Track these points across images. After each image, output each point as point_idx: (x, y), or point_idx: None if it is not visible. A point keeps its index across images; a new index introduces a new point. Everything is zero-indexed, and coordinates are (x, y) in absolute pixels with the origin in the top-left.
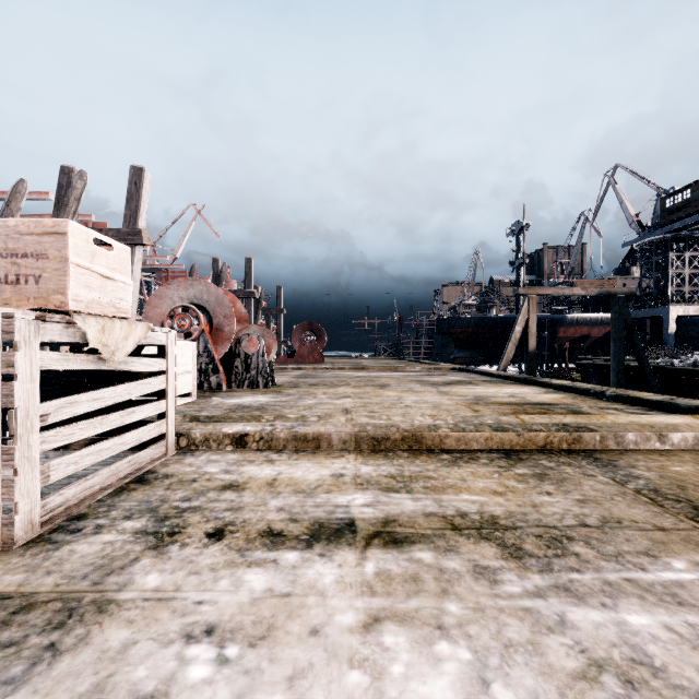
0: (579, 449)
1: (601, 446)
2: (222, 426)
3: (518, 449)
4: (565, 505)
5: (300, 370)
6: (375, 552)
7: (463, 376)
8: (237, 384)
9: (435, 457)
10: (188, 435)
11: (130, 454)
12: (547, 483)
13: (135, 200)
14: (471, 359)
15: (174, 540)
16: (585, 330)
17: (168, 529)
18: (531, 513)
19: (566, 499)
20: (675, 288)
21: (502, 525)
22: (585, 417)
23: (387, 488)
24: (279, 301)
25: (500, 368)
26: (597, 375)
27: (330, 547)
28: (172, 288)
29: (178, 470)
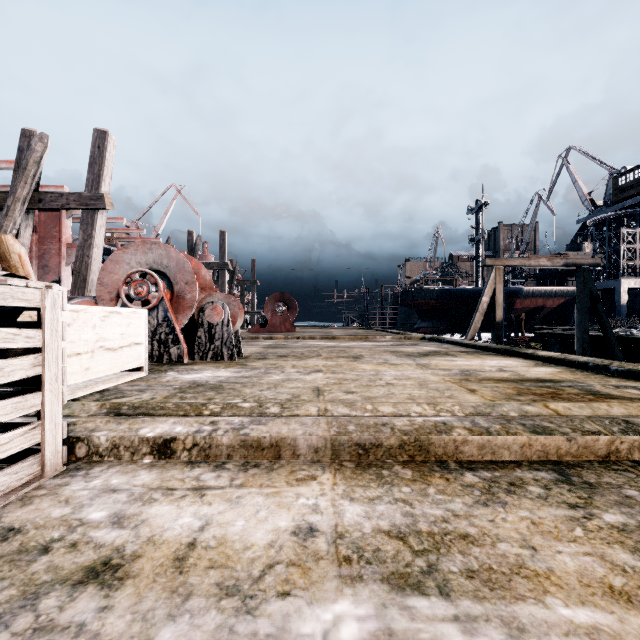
0: None
1: None
2: (141, 425)
3: (569, 461)
4: None
5: (271, 340)
6: None
7: (436, 346)
8: (200, 356)
9: (454, 479)
10: (88, 439)
11: None
12: None
13: (98, 164)
14: (433, 329)
15: None
16: (540, 301)
17: None
18: None
19: None
20: (627, 262)
21: None
22: (638, 407)
23: (398, 577)
24: (252, 274)
25: (468, 338)
26: (559, 344)
27: None
28: (129, 253)
29: (38, 514)
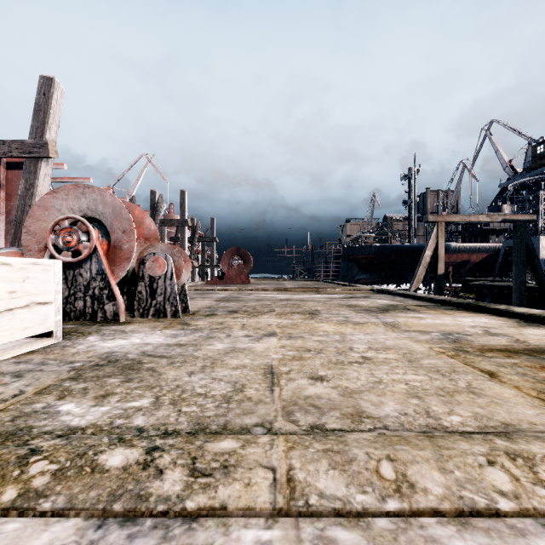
0: None
1: None
2: None
3: None
4: None
5: (226, 292)
6: None
7: (389, 299)
8: (140, 313)
9: None
10: None
11: None
12: None
13: (43, 111)
14: (371, 280)
15: None
16: (466, 256)
17: None
18: None
19: None
20: (544, 221)
21: None
22: None
23: None
24: (212, 231)
25: (412, 289)
26: (491, 294)
27: None
28: (59, 197)
29: None
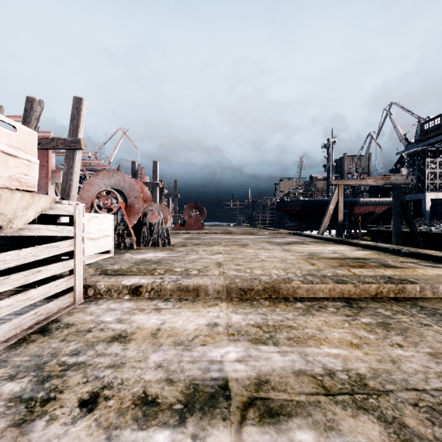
0: (403, 297)
1: (420, 295)
2: (122, 279)
3: (355, 297)
4: (421, 360)
5: (188, 234)
6: (251, 431)
7: (297, 238)
8: (144, 244)
9: (291, 305)
10: (94, 286)
11: (45, 303)
12: (393, 333)
13: (77, 119)
14: (298, 227)
15: (44, 411)
16: (372, 208)
17: (44, 394)
18: (394, 371)
19: (418, 353)
20: (430, 181)
21: (373, 388)
22: (401, 271)
23: (255, 339)
24: (175, 190)
25: (320, 233)
26: (382, 237)
27: (203, 423)
28: (99, 178)
29: (79, 319)
